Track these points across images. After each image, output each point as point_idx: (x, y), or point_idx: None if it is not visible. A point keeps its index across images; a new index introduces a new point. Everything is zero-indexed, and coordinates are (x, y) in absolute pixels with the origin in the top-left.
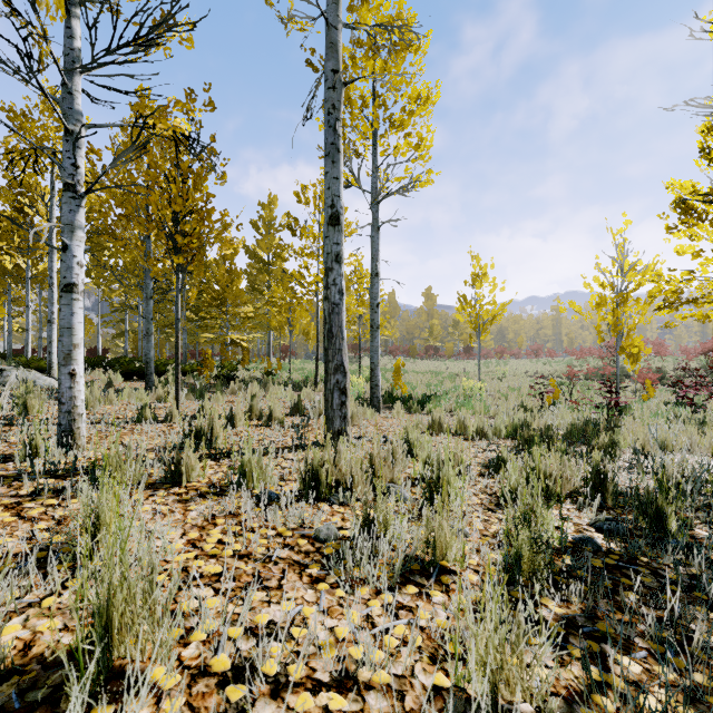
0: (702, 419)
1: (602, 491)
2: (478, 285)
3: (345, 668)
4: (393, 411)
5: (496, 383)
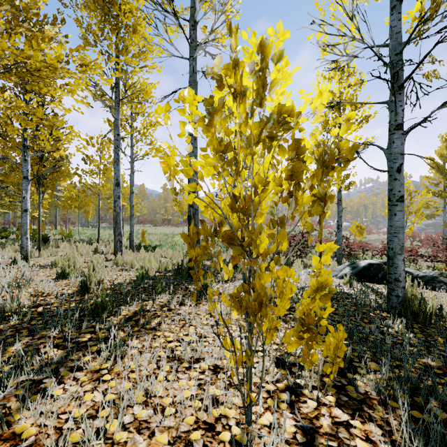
0: None
1: None
2: (183, 194)
3: (129, 275)
4: (140, 251)
5: None
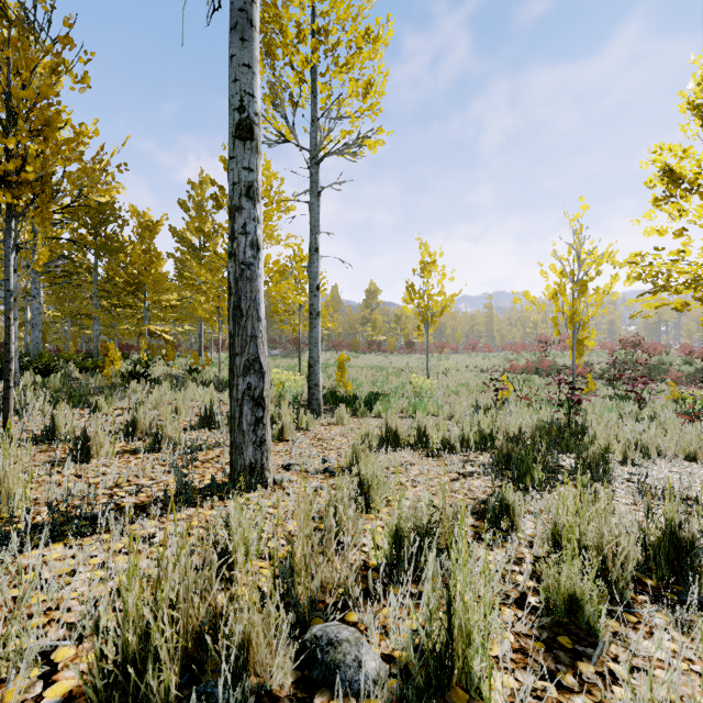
0: (654, 415)
1: (683, 569)
2: (426, 275)
3: None
4: (337, 416)
5: (442, 378)
